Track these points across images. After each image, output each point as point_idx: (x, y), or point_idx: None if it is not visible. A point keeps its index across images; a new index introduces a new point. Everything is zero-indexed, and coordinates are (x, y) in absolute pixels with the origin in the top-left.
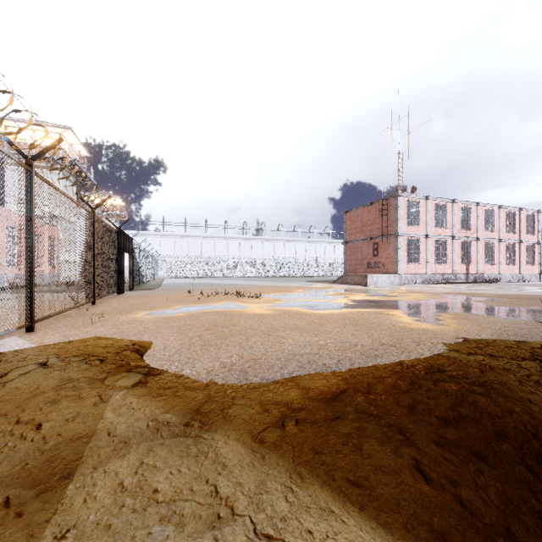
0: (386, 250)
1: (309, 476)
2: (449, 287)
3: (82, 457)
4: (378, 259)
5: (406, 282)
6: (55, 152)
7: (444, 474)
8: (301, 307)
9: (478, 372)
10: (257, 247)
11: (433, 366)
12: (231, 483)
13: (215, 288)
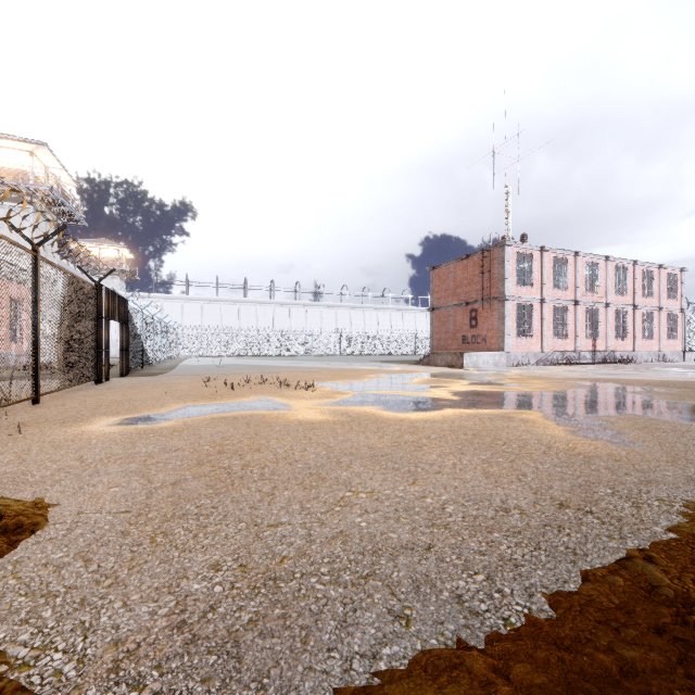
0: (488, 319)
1: None
2: (576, 370)
3: None
4: (477, 332)
5: (516, 363)
6: None
7: None
8: (377, 407)
9: None
10: (314, 316)
11: None
12: None
13: (251, 372)
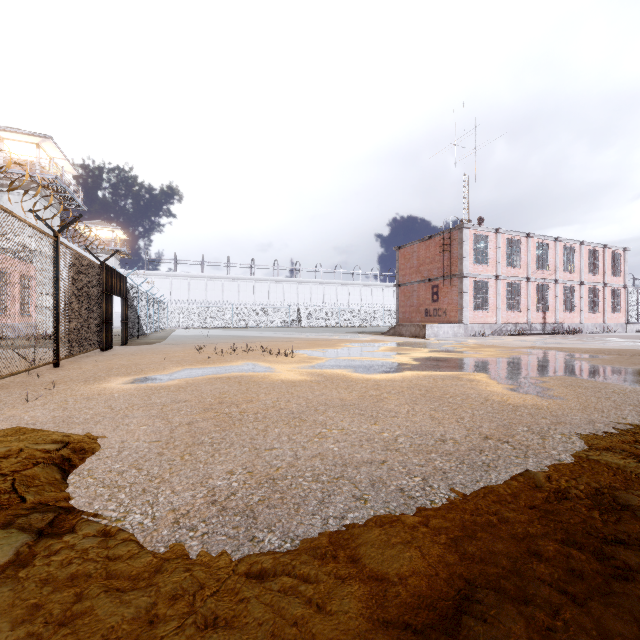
0: (448, 294)
1: None
2: (526, 340)
3: None
4: (438, 305)
5: (473, 333)
6: None
7: None
8: (347, 370)
9: None
10: (291, 291)
11: (599, 492)
12: None
13: (235, 341)
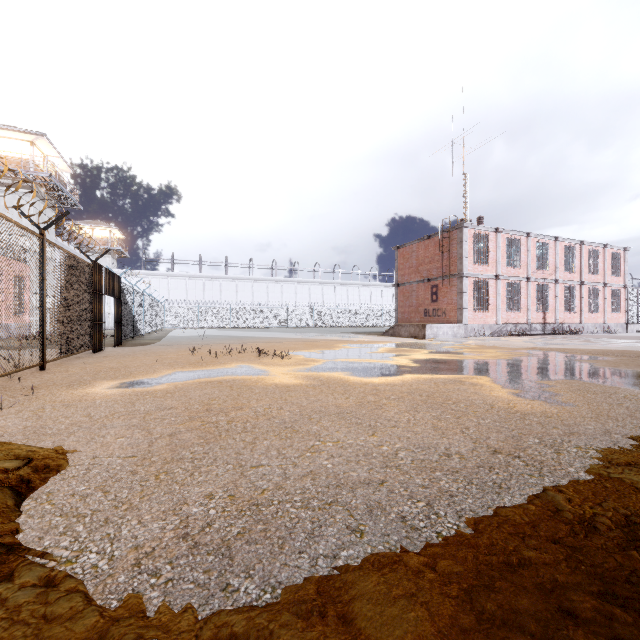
0: (448, 294)
1: None
2: (527, 340)
3: None
4: (437, 305)
5: (473, 334)
6: None
7: None
8: (344, 373)
9: None
10: (289, 291)
11: (630, 521)
12: None
13: (232, 342)
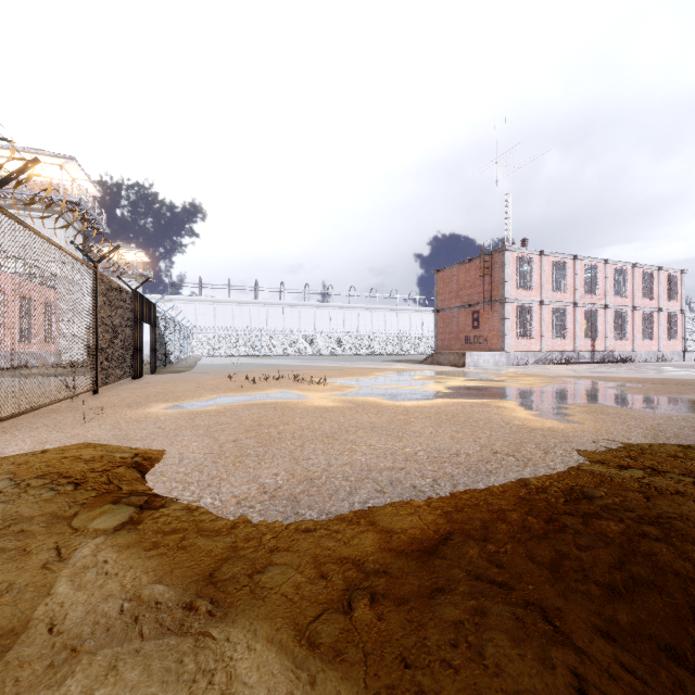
0: (489, 320)
1: None
2: (571, 369)
3: None
4: (478, 332)
5: (516, 362)
6: (29, 179)
7: None
8: (379, 397)
9: (642, 498)
10: (323, 317)
11: (573, 488)
12: None
13: (266, 370)
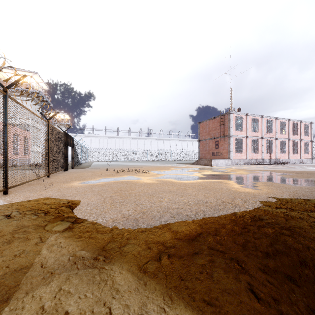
0: (223, 145)
1: (177, 298)
2: (260, 167)
3: (19, 285)
4: (218, 150)
5: (235, 164)
6: (21, 84)
7: (269, 294)
8: (173, 179)
9: (284, 220)
10: (148, 143)
11: (255, 216)
12: (121, 306)
13: (122, 167)
